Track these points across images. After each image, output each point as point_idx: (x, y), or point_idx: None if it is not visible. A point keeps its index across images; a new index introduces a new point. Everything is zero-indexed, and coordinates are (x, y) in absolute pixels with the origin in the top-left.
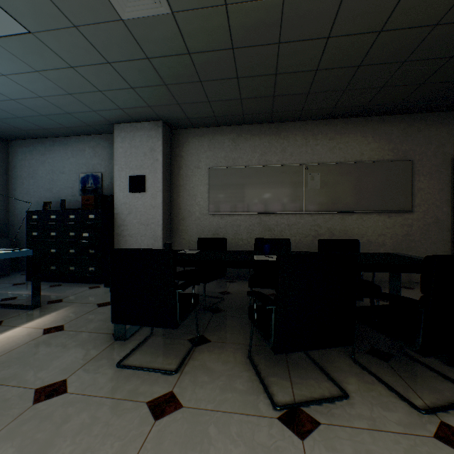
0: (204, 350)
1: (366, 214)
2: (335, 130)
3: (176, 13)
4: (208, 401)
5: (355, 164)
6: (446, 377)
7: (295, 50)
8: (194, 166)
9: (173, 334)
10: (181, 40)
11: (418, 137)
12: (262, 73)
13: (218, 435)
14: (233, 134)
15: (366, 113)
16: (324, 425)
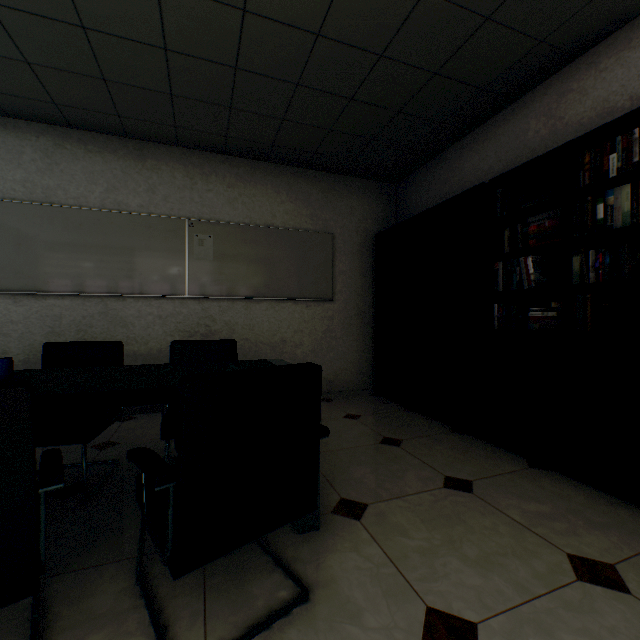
0: None
1: (280, 302)
2: (237, 173)
3: None
4: None
5: (264, 230)
6: (278, 563)
7: None
8: None
9: None
10: None
11: (341, 206)
12: (48, 12)
13: None
14: (44, 140)
15: (278, 159)
16: None
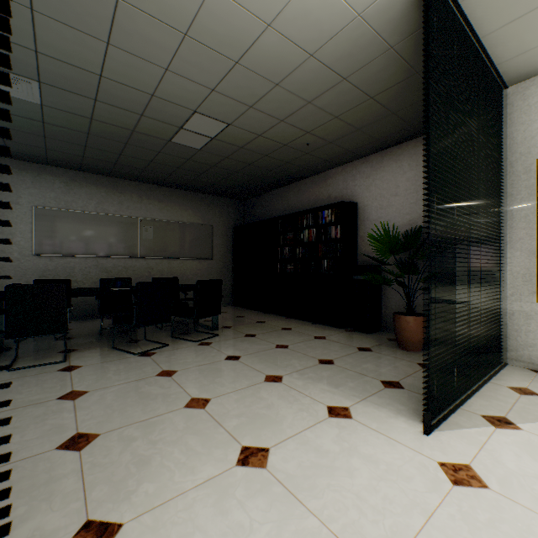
0: (77, 352)
1: (186, 260)
2: (164, 195)
3: (46, 106)
4: (98, 361)
5: (178, 224)
6: (209, 333)
7: (138, 149)
8: (12, 201)
9: (40, 353)
10: (40, 115)
11: (216, 212)
12: (109, 150)
13: (111, 365)
14: (66, 177)
15: (186, 189)
16: (159, 352)
